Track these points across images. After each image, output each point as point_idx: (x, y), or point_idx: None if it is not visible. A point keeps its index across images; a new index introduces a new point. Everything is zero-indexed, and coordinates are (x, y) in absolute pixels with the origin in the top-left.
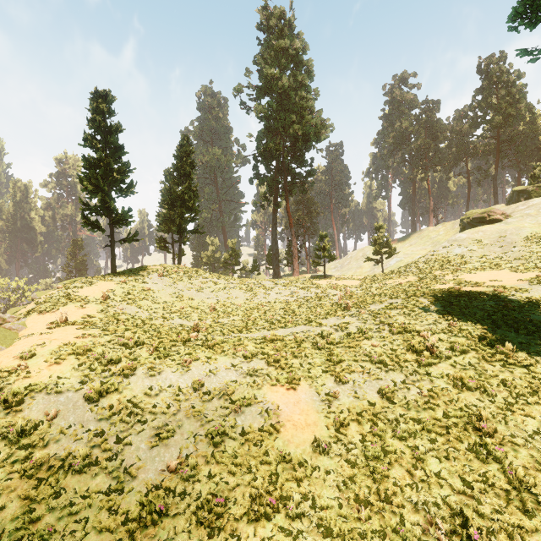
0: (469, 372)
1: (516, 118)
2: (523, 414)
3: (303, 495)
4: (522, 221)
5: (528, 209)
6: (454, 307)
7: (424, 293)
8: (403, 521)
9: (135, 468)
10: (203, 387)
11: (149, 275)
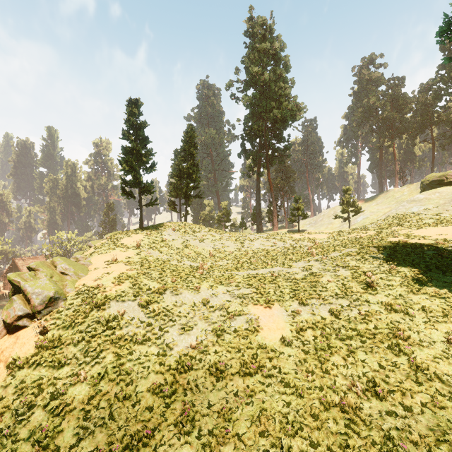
0: (398, 300)
1: None
2: (432, 328)
3: (273, 366)
4: None
5: None
6: (397, 255)
7: (376, 244)
8: (335, 383)
9: (172, 345)
10: (209, 303)
11: (165, 229)
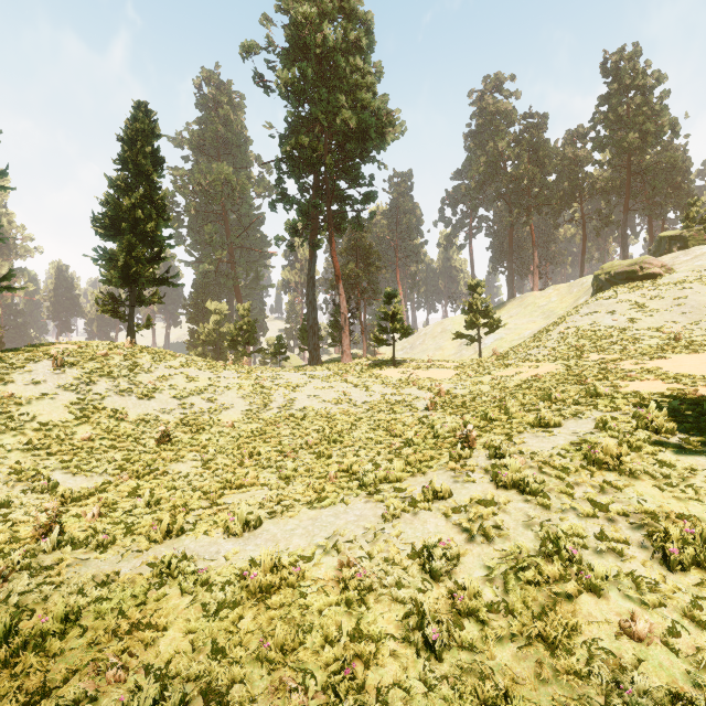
0: None
1: (655, 138)
2: None
3: None
4: (698, 276)
5: (698, 259)
6: None
7: (636, 405)
8: None
9: None
10: None
11: (28, 362)
